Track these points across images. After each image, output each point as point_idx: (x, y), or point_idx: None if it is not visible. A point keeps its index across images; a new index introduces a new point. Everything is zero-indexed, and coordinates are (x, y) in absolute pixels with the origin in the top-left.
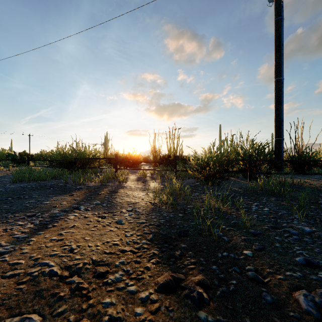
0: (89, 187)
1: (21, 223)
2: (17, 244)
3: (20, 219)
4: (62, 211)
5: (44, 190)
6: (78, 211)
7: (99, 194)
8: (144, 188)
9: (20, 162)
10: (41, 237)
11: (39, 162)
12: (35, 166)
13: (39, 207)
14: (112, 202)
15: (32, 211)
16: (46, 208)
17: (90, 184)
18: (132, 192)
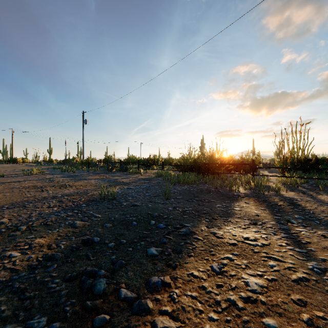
0: (246, 195)
1: (263, 231)
2: (314, 260)
3: (249, 226)
4: (278, 222)
5: (209, 195)
6: (297, 225)
7: (279, 206)
8: (325, 203)
9: (147, 166)
10: (326, 257)
11: (157, 165)
12: (169, 170)
13: (239, 214)
14: (318, 218)
15: (239, 217)
16: (249, 216)
17: (240, 191)
18: (322, 208)
